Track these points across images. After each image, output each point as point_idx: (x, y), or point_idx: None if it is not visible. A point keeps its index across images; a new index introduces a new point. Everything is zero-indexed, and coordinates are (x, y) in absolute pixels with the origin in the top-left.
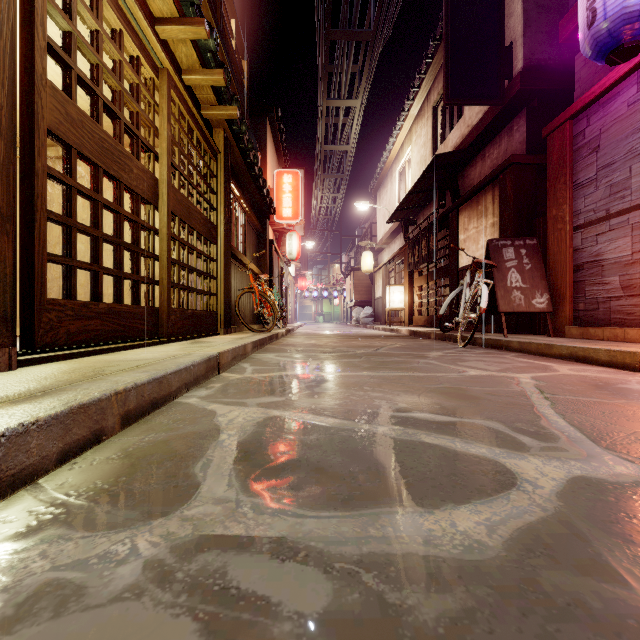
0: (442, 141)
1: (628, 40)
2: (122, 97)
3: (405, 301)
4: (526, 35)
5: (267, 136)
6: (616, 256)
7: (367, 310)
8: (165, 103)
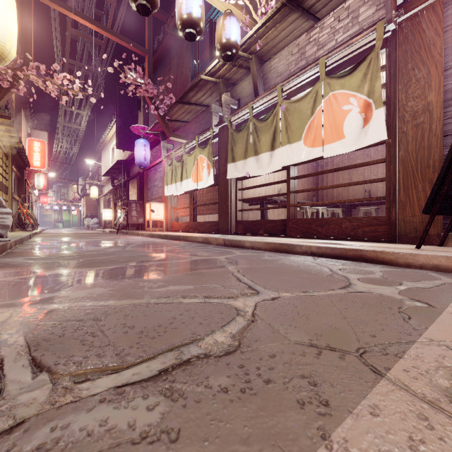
0: None
1: (142, 167)
2: None
3: (113, 216)
4: None
5: (21, 116)
6: None
7: (95, 220)
8: None
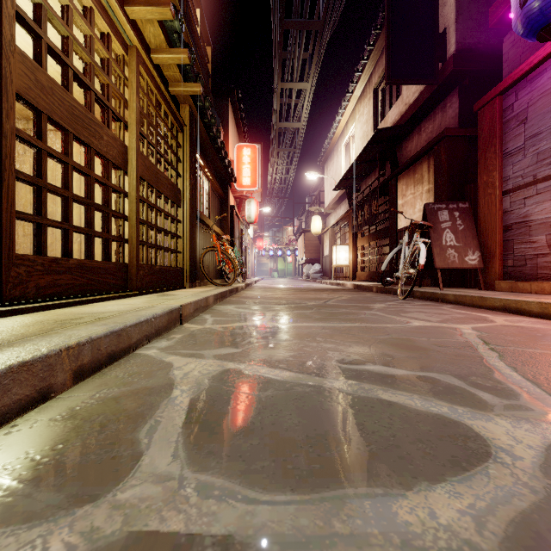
0: (382, 118)
1: None
2: (92, 69)
3: (349, 259)
4: (458, 22)
5: (229, 114)
6: (543, 217)
7: (316, 267)
8: (134, 77)
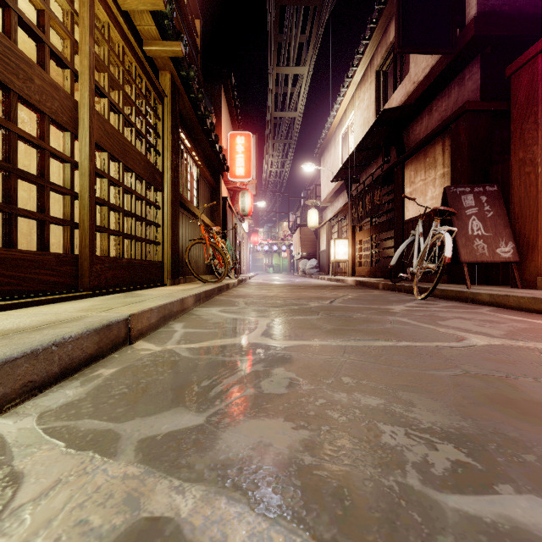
0: (385, 103)
1: None
2: None
3: (348, 253)
4: None
5: (221, 101)
6: None
7: (312, 262)
8: (86, 12)
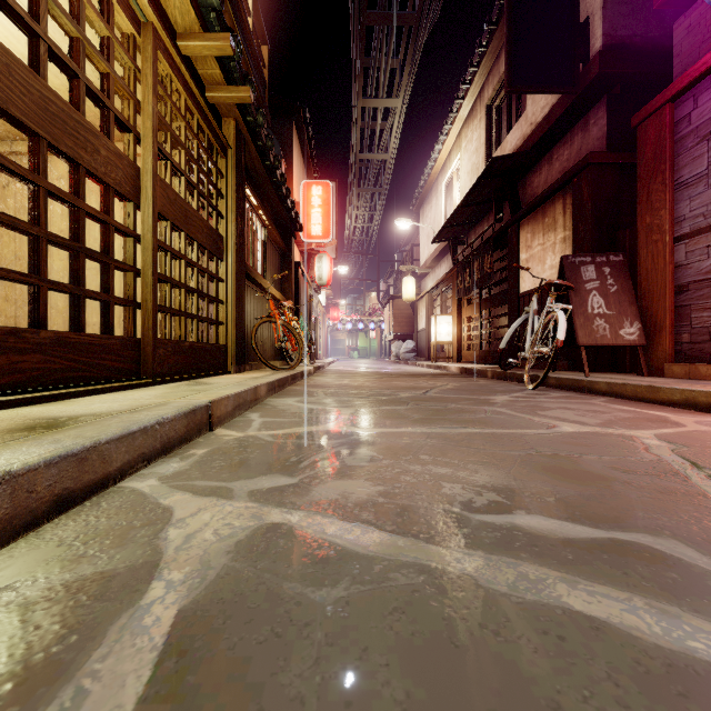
0: (498, 145)
1: None
2: (82, 48)
3: (453, 333)
4: (606, 6)
5: (293, 141)
6: None
7: (408, 344)
8: (150, 68)
